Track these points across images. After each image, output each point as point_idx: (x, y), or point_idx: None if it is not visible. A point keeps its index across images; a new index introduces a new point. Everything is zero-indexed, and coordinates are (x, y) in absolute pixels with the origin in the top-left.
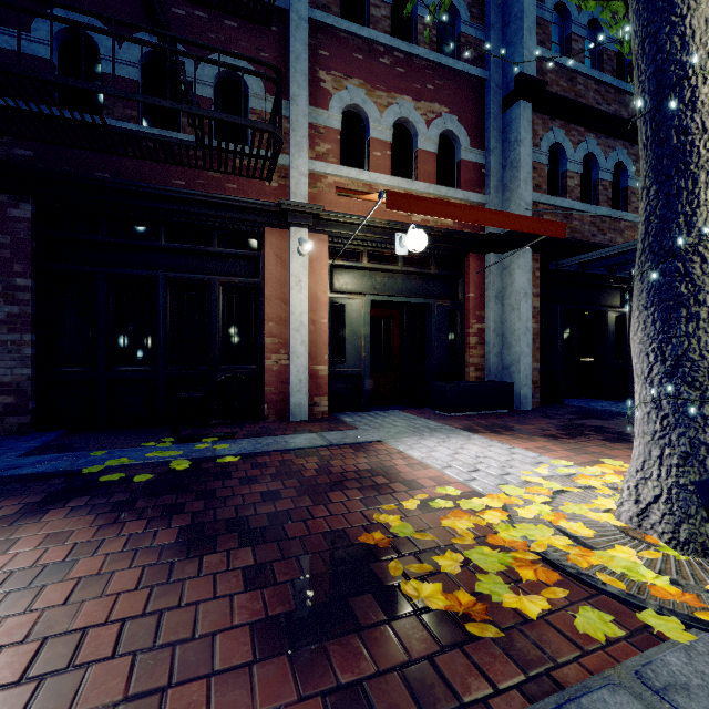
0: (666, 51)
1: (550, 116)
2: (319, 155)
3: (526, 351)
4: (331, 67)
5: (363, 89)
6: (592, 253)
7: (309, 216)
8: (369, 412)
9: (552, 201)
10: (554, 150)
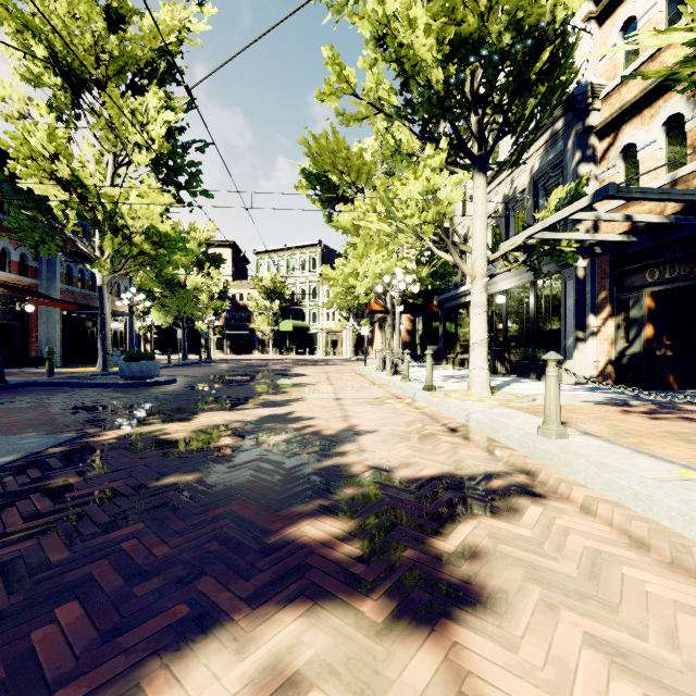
0: (103, 310)
1: (67, 254)
2: None
3: (59, 345)
4: None
5: None
6: (84, 311)
7: None
8: None
9: (68, 287)
10: (68, 266)
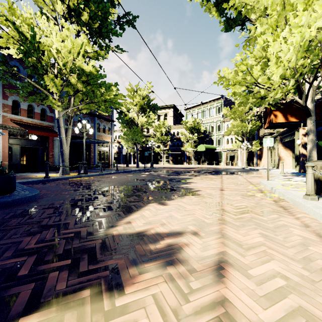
0: (60, 135)
1: None
2: (5, 111)
3: None
4: (9, 90)
5: (19, 96)
6: (77, 140)
7: (3, 126)
8: (20, 173)
9: None
10: None
